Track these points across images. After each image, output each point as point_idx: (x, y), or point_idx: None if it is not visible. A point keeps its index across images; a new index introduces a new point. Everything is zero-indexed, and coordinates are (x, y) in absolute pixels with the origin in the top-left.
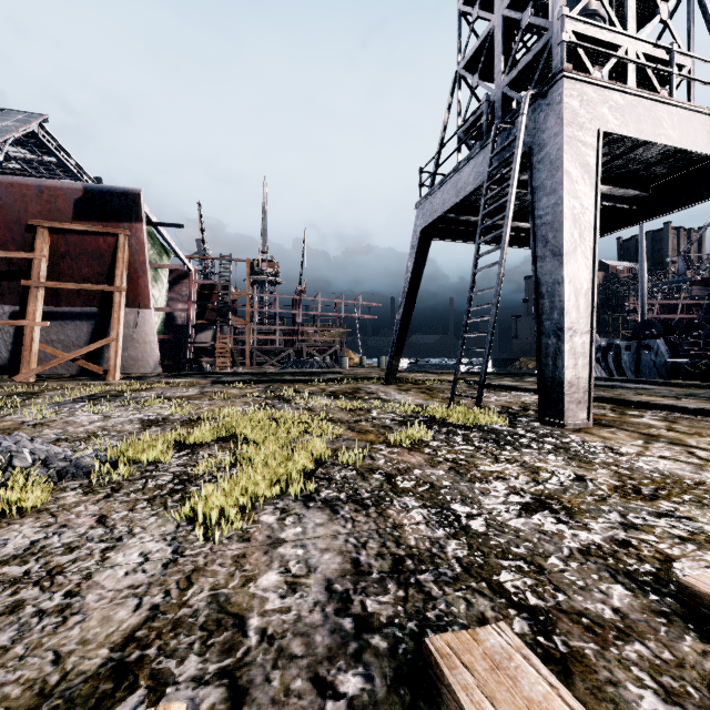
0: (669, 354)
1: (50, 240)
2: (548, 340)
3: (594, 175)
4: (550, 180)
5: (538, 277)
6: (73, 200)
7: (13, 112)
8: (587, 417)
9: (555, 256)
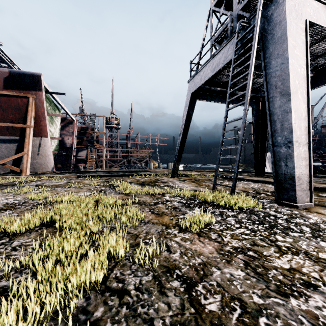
0: None
1: None
2: (280, 149)
3: (304, 47)
4: (277, 49)
5: (270, 110)
6: (3, 78)
7: None
8: (310, 200)
9: (283, 96)
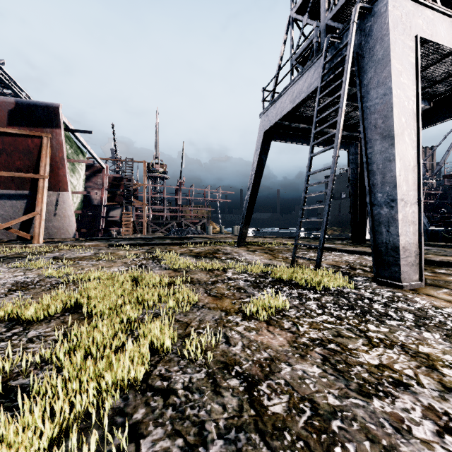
0: (429, 224)
1: None
2: (381, 210)
3: (414, 72)
4: (378, 75)
5: (368, 157)
6: (7, 110)
7: None
8: (419, 278)
9: (385, 138)
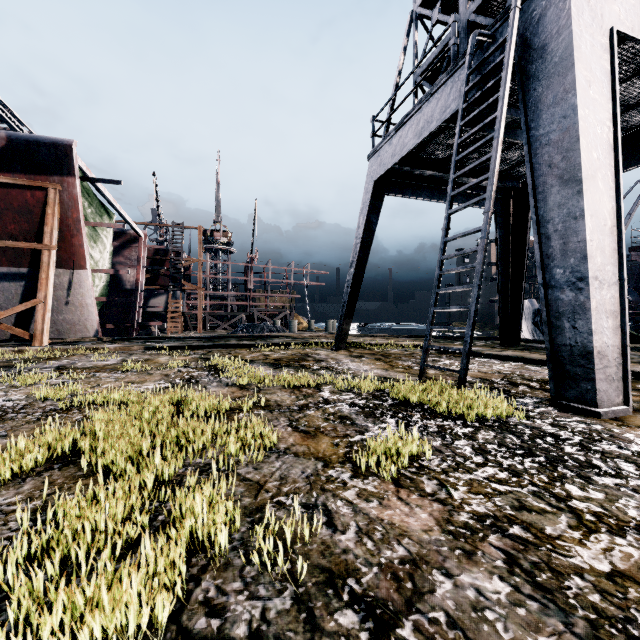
0: None
1: None
2: (561, 294)
3: (609, 83)
4: (554, 88)
5: (540, 214)
6: None
7: None
8: (623, 401)
9: (566, 183)
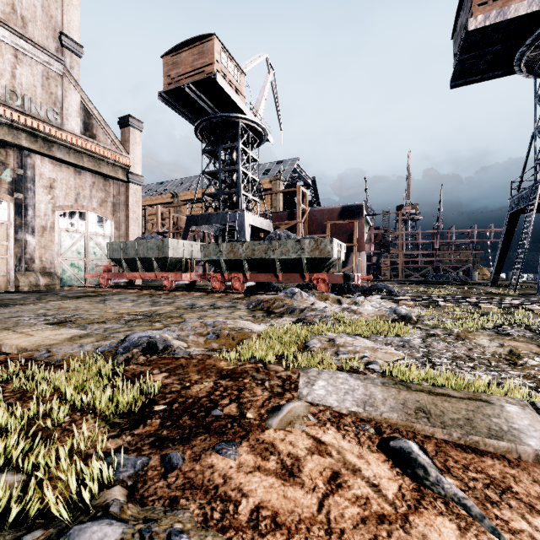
0: None
1: (330, 228)
2: None
3: None
4: None
5: None
6: (339, 212)
7: (286, 161)
8: None
9: None
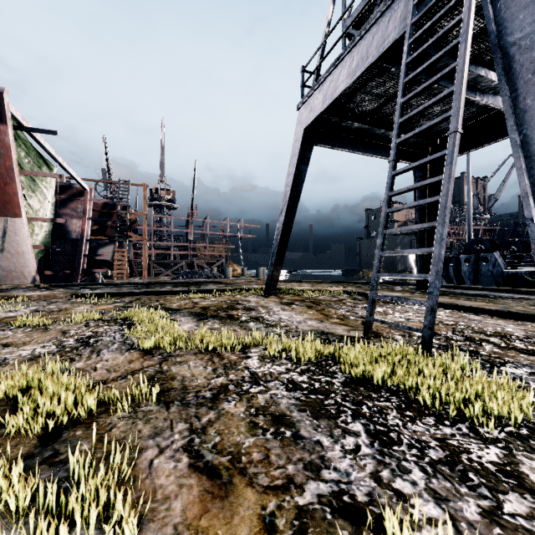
0: (505, 265)
1: None
2: None
3: None
4: None
5: (521, 133)
6: None
7: None
8: None
9: None
